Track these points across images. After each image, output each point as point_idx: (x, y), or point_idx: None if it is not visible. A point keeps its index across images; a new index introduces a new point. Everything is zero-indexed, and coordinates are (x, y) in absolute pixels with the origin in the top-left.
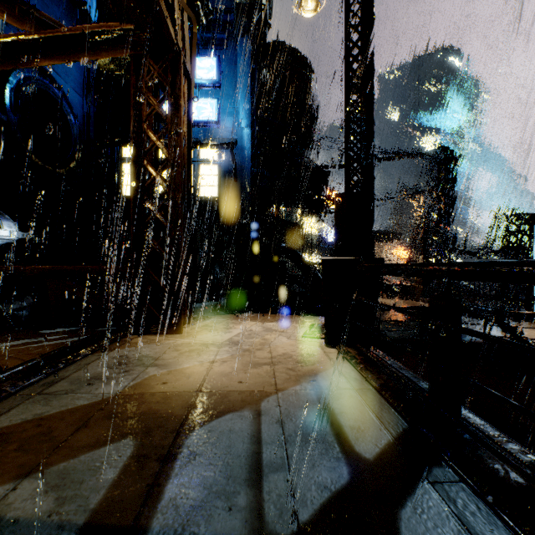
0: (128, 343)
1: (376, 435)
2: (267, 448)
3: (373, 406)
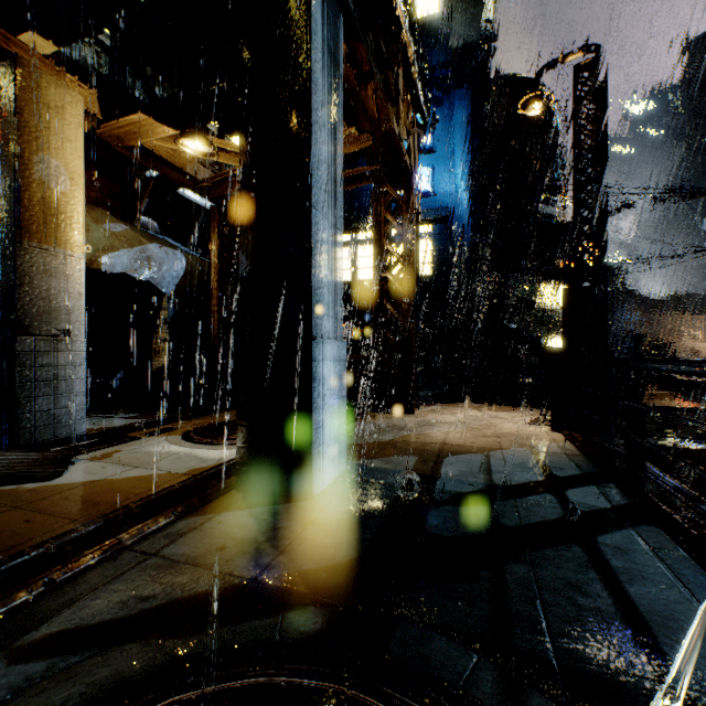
0: (375, 417)
1: (571, 471)
2: (494, 466)
3: (576, 462)
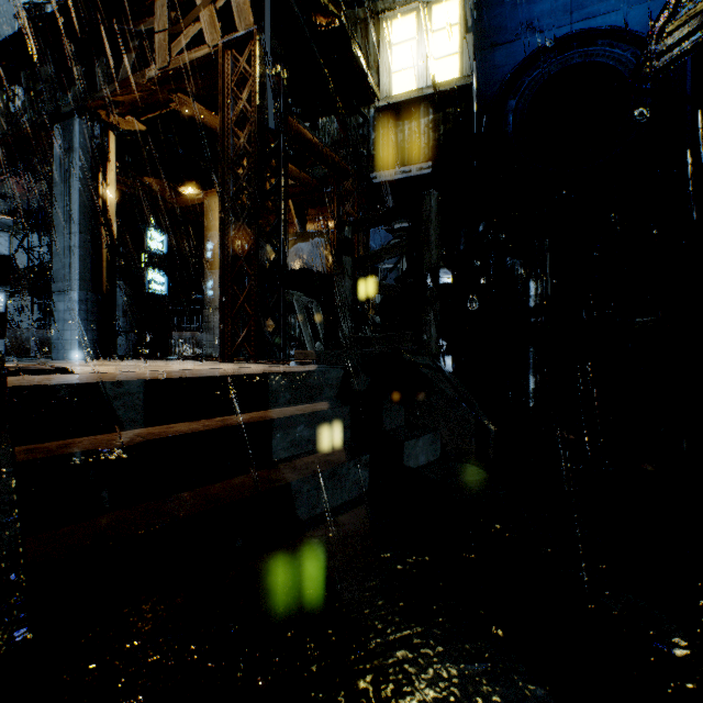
0: None
1: None
2: None
3: None
